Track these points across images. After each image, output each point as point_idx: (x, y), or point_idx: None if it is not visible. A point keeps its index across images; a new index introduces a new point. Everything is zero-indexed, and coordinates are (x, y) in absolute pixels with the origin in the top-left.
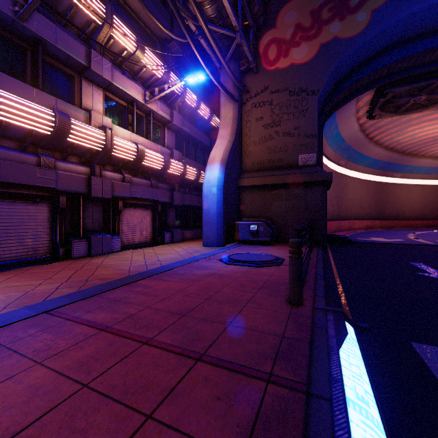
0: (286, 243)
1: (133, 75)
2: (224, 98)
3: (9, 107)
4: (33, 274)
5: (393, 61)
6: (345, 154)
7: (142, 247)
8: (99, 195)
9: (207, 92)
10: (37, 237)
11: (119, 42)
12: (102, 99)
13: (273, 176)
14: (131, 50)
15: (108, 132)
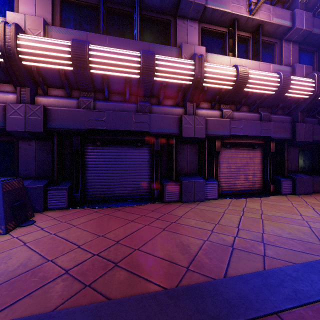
0: None
1: None
2: None
3: (102, 59)
4: (110, 218)
5: None
6: None
7: (245, 196)
8: (190, 135)
9: None
10: (139, 178)
11: None
12: (199, 33)
13: None
14: None
15: (197, 59)
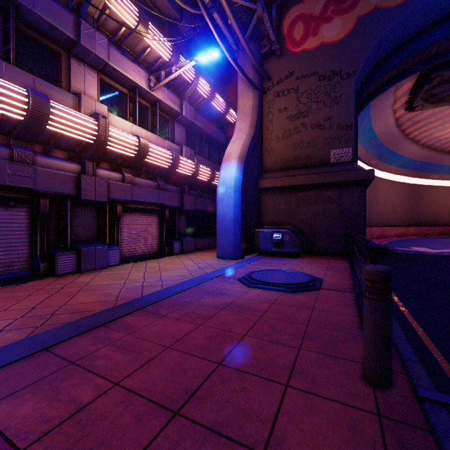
0: (315, 254)
1: (135, 58)
2: (242, 85)
3: None
4: None
5: (447, 35)
6: (376, 153)
7: (145, 259)
8: (91, 197)
9: (222, 83)
10: (11, 250)
11: (116, 14)
12: (98, 84)
13: (300, 176)
14: (131, 24)
15: (101, 120)
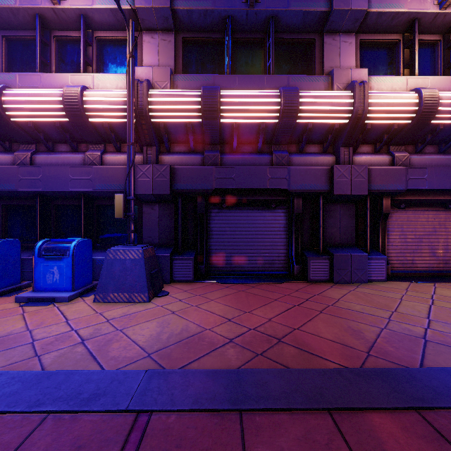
0: None
1: None
2: None
3: (235, 105)
4: (248, 295)
5: None
6: None
7: (432, 279)
8: (346, 192)
9: None
10: (273, 249)
11: None
12: (356, 49)
13: None
14: None
15: (357, 88)
